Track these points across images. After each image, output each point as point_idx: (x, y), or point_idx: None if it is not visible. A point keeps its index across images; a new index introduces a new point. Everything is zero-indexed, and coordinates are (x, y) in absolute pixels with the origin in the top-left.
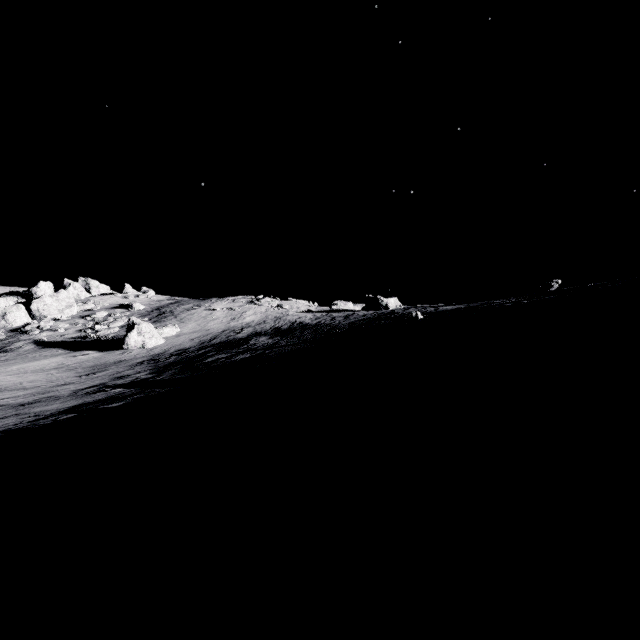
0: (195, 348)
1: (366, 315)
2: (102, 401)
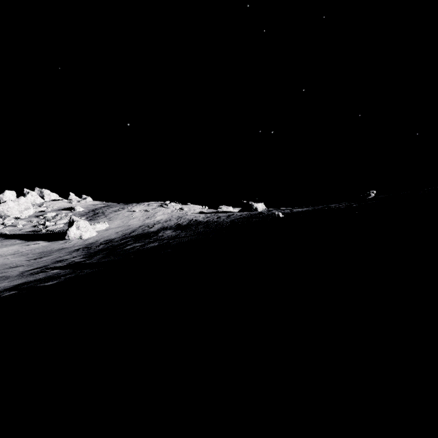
0: (119, 239)
1: (242, 215)
2: (41, 280)
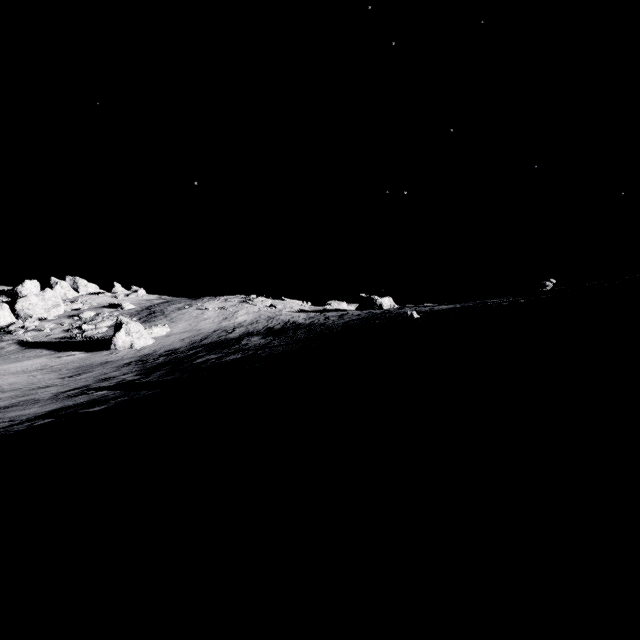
0: (185, 348)
1: (360, 315)
2: (83, 405)
